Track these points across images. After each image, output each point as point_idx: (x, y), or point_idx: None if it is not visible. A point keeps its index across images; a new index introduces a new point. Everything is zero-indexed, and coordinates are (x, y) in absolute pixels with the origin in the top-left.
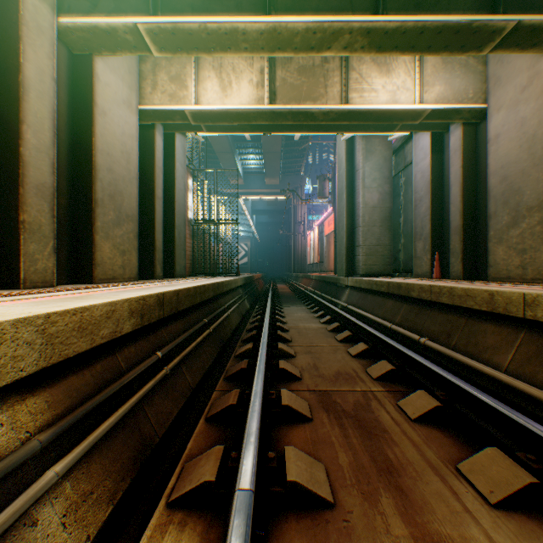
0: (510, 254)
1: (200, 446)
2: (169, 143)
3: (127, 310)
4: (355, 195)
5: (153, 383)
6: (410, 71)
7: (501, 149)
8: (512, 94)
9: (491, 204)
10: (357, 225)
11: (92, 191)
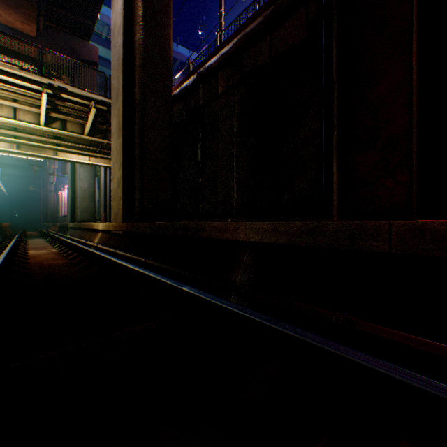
0: None
1: None
2: None
3: None
4: (76, 182)
5: None
6: None
7: None
8: None
9: None
10: (77, 197)
11: None
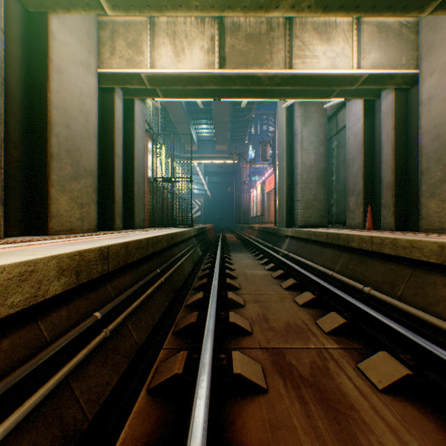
0: (443, 207)
1: (136, 436)
2: (129, 108)
3: (55, 269)
4: (294, 156)
5: (85, 353)
6: (348, 39)
7: (433, 110)
8: (445, 58)
9: (424, 161)
10: (296, 182)
11: (46, 145)
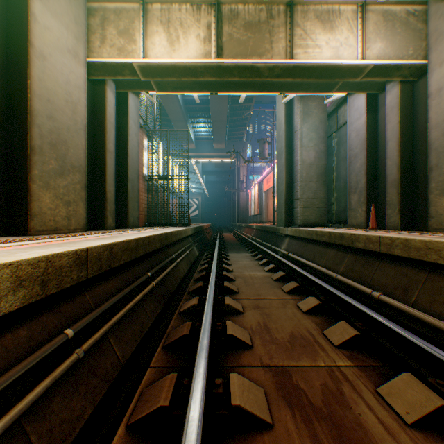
0: None
1: None
2: (122, 102)
3: (9, 280)
4: (293, 154)
5: (47, 385)
6: (352, 28)
7: (443, 102)
8: None
9: (433, 157)
10: (295, 180)
11: (27, 137)
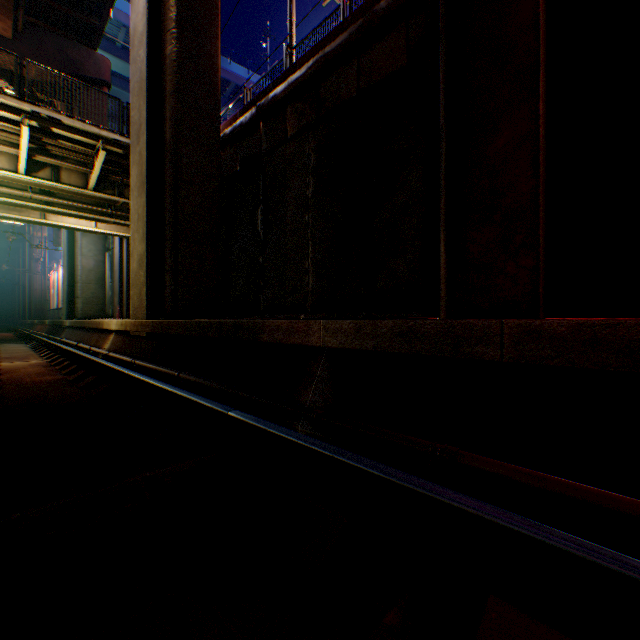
0: None
1: None
2: None
3: None
4: (77, 259)
5: None
6: None
7: None
8: None
9: None
10: (78, 281)
11: None
